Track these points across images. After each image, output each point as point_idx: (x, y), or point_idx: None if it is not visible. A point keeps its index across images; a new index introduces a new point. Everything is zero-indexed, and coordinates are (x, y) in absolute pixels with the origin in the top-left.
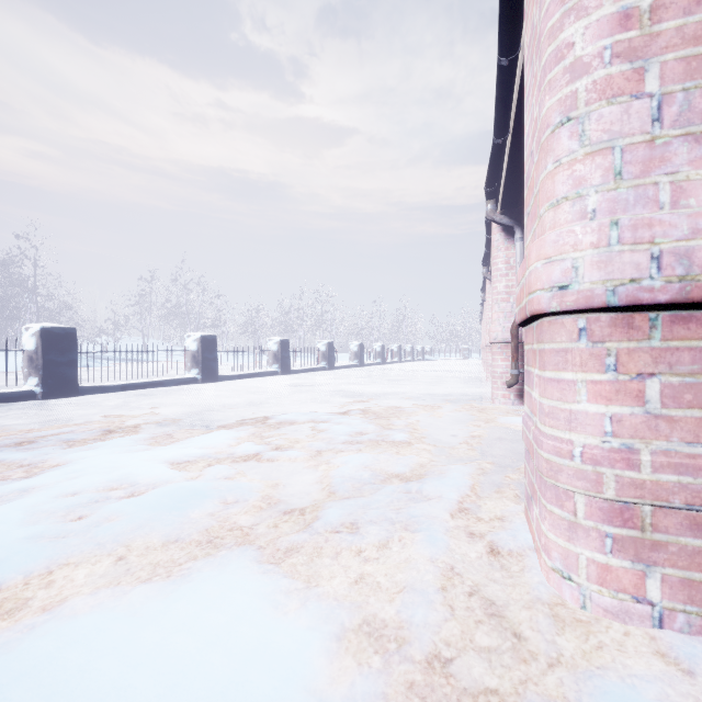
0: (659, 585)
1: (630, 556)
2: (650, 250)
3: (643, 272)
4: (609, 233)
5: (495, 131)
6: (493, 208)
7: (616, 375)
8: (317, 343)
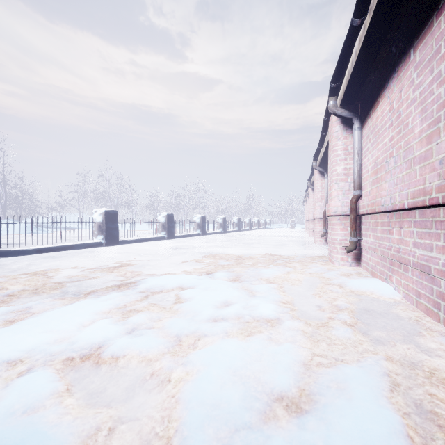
0: None
1: None
2: None
3: None
4: None
5: (356, 8)
6: (334, 103)
7: None
8: (194, 217)
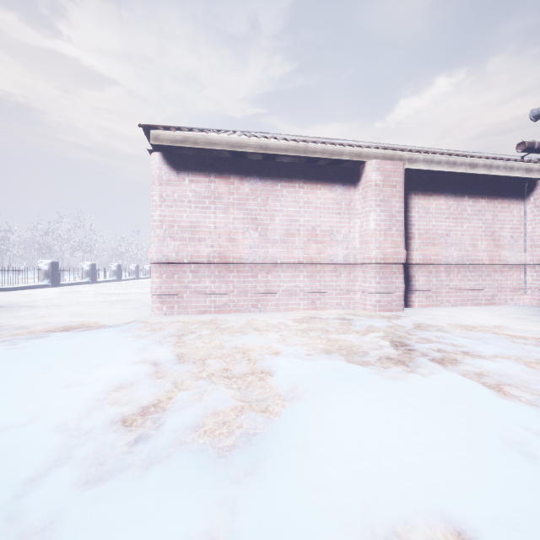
0: (165, 307)
1: (161, 304)
2: (163, 254)
3: (162, 258)
4: (157, 251)
5: None
6: None
7: (159, 274)
8: (82, 264)
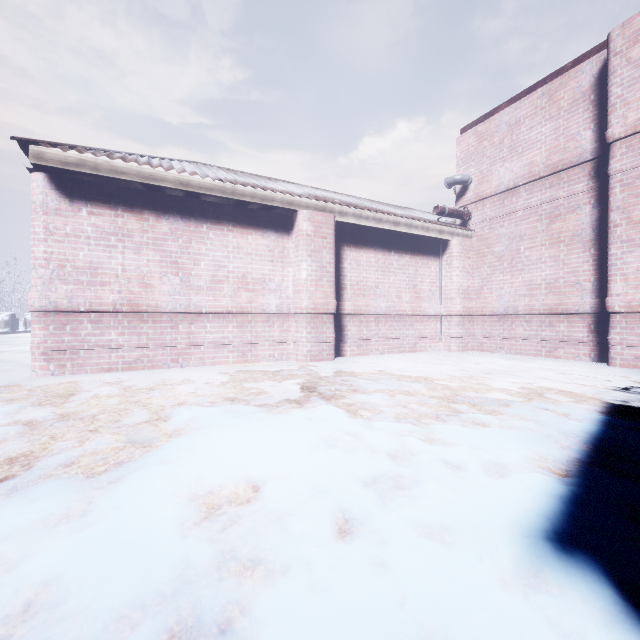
0: (53, 366)
1: (47, 362)
2: (49, 300)
3: (48, 305)
4: (41, 296)
5: None
6: None
7: (44, 325)
8: None
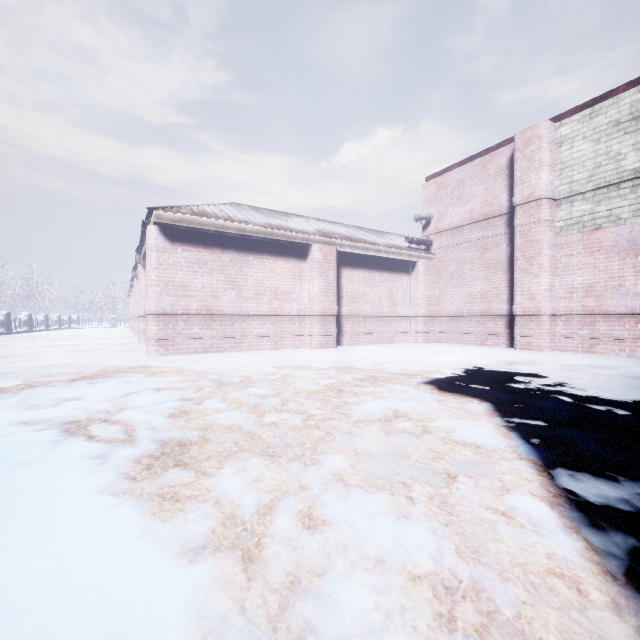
0: (162, 350)
1: (158, 347)
2: (160, 307)
3: (160, 310)
4: (156, 304)
5: (140, 243)
6: (139, 258)
7: (157, 323)
8: None
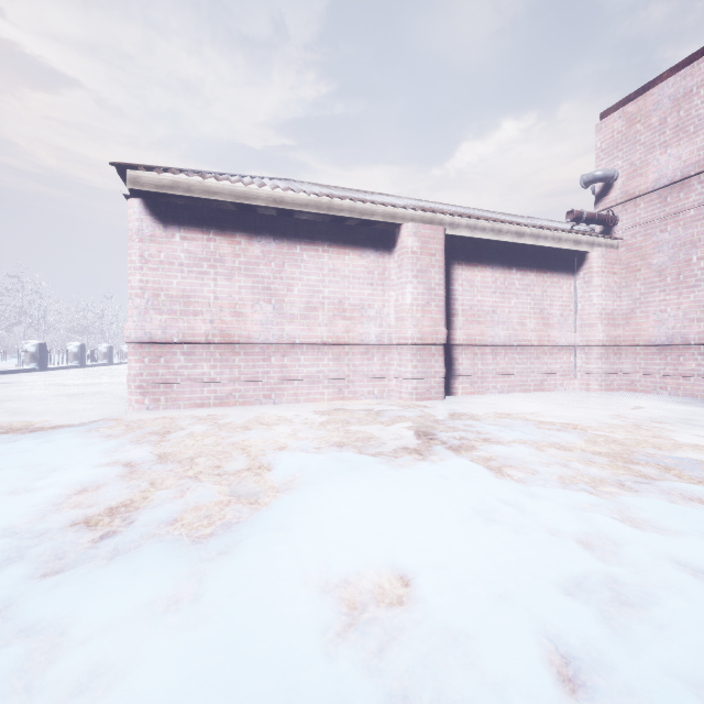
0: (148, 400)
1: (142, 396)
2: (145, 331)
3: (143, 336)
4: (137, 327)
5: None
6: None
7: (140, 357)
8: (24, 344)
